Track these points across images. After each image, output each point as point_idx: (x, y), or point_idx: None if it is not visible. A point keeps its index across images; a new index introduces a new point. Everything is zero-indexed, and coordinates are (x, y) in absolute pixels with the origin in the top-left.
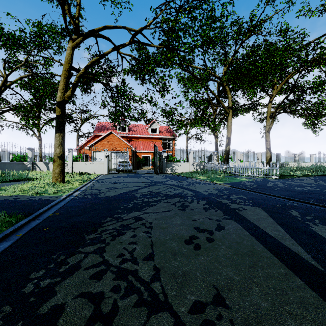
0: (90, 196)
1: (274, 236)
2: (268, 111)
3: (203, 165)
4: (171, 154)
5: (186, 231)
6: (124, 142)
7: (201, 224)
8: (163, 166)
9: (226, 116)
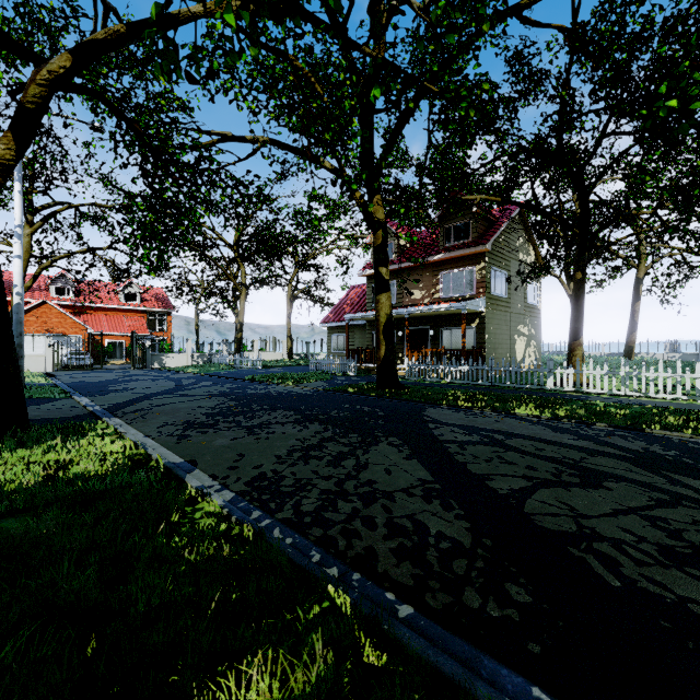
0: (79, 382)
1: (183, 383)
2: (288, 293)
3: (208, 357)
4: (166, 339)
5: (149, 384)
6: (72, 319)
7: (158, 383)
8: (147, 359)
9: (248, 289)
